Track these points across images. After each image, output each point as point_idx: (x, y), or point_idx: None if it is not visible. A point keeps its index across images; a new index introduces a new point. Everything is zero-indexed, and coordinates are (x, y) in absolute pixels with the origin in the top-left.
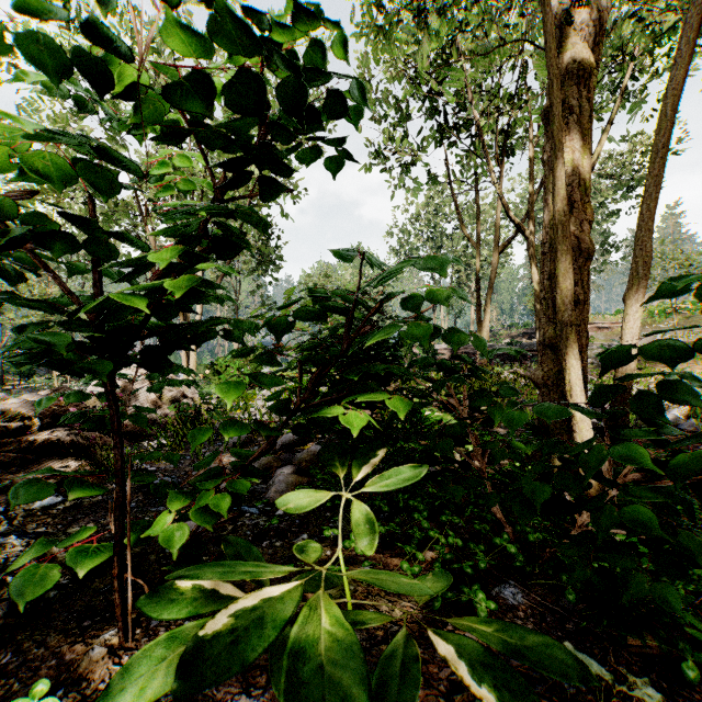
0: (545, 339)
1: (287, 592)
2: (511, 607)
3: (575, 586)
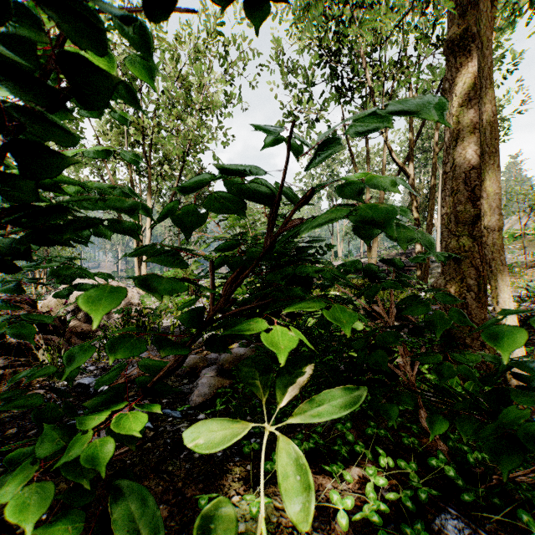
0: (448, 250)
1: None
2: None
3: None
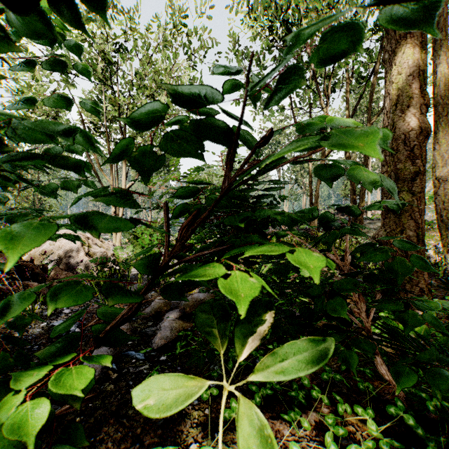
0: None
1: None
2: None
3: None
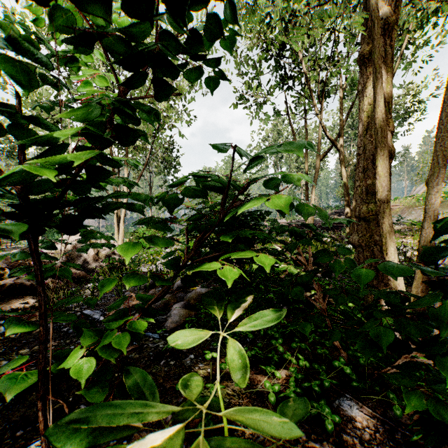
0: (360, 214)
1: (169, 443)
2: (350, 417)
3: (401, 403)
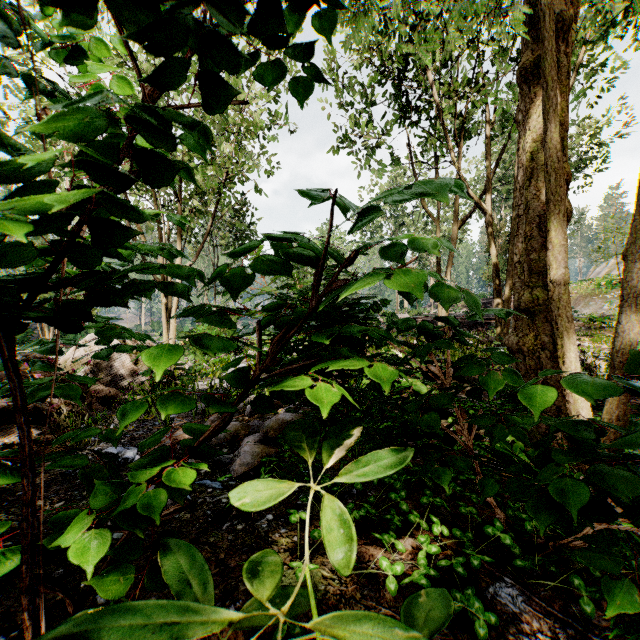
0: (521, 303)
1: None
2: (512, 615)
3: (592, 593)
